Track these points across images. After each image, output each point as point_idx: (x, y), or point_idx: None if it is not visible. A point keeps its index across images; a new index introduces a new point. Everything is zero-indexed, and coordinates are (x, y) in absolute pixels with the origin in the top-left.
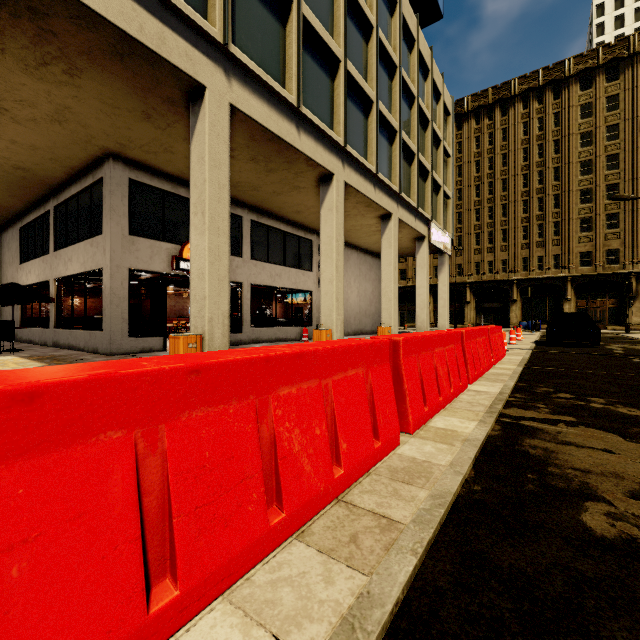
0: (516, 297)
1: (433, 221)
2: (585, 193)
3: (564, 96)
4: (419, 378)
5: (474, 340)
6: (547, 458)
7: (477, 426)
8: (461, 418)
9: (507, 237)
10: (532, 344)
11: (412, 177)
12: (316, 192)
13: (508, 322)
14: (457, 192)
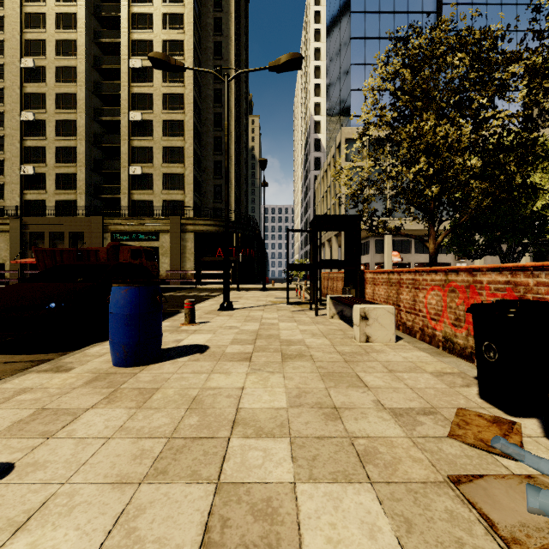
0: None
1: None
2: None
3: None
4: None
5: None
6: None
7: None
8: None
9: None
10: None
11: None
12: None
13: None
14: None
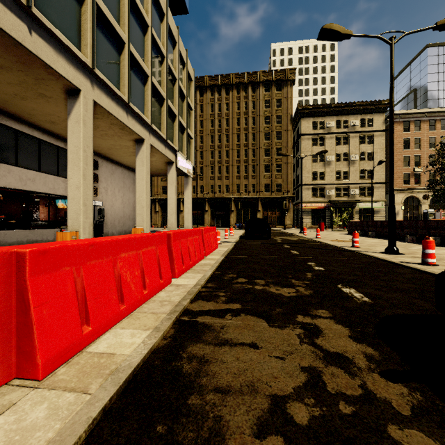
0: (233, 208)
1: (179, 152)
2: (267, 150)
3: (257, 92)
4: (76, 295)
5: (185, 239)
6: (196, 376)
7: (146, 339)
8: (137, 328)
9: (229, 171)
10: (237, 238)
11: (162, 116)
12: (67, 105)
13: (229, 224)
14: (200, 137)
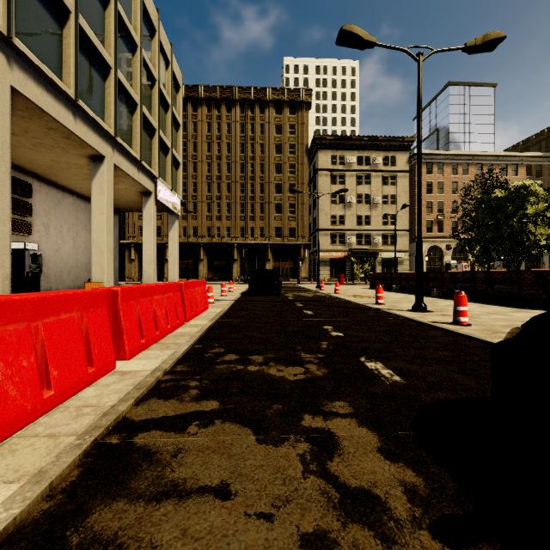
0: (237, 257)
1: (160, 179)
2: (278, 186)
3: (266, 113)
4: None
5: (148, 299)
6: None
7: None
8: None
9: (231, 209)
10: (239, 295)
11: (134, 127)
12: None
13: (231, 276)
14: (193, 164)
